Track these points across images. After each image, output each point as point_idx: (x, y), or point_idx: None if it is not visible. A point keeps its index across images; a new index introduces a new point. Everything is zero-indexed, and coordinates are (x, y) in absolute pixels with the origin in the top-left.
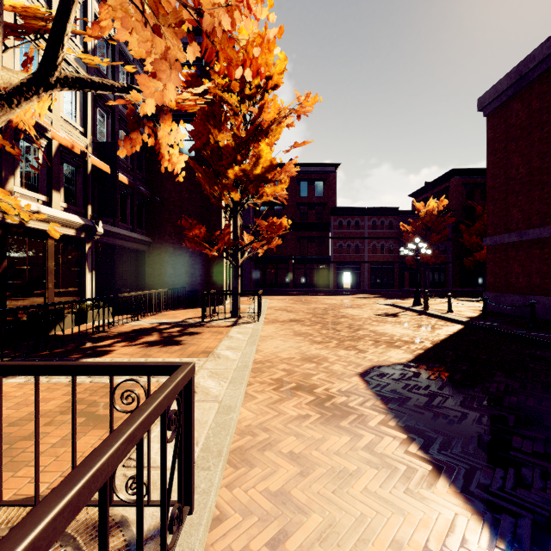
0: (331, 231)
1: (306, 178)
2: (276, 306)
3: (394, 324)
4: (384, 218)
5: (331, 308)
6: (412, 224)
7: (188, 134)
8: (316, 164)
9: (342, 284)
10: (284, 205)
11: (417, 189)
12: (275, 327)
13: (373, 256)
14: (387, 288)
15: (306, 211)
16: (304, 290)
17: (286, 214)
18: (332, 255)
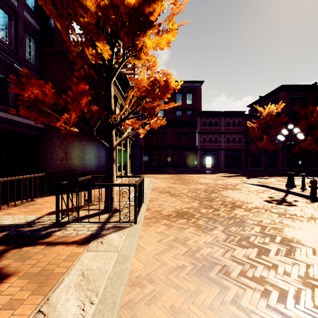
0: (198, 127)
1: (180, 91)
2: (160, 187)
3: (316, 223)
4: (235, 118)
5: (211, 190)
6: (257, 122)
7: (77, 28)
8: (187, 81)
9: (205, 165)
10: (165, 110)
11: (253, 101)
12: (158, 235)
13: (227, 145)
14: (237, 168)
15: (180, 114)
16: (179, 169)
17: (166, 116)
18: (199, 144)
